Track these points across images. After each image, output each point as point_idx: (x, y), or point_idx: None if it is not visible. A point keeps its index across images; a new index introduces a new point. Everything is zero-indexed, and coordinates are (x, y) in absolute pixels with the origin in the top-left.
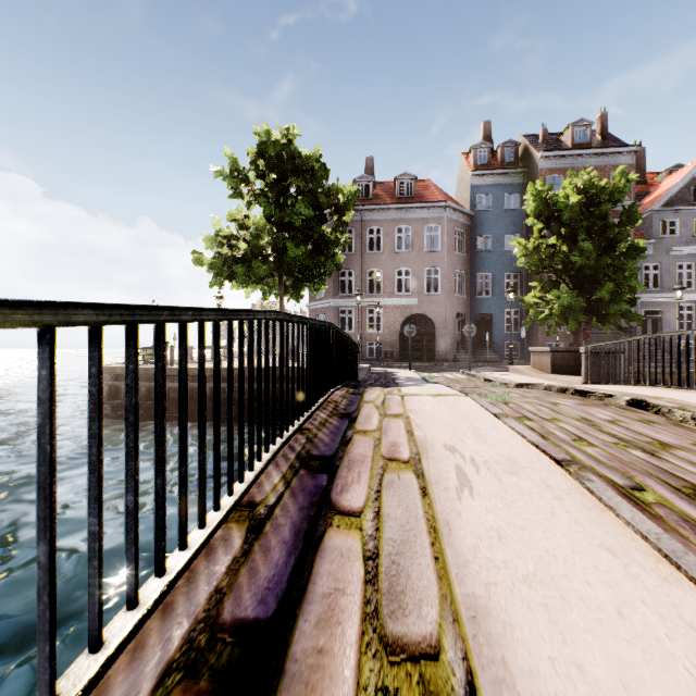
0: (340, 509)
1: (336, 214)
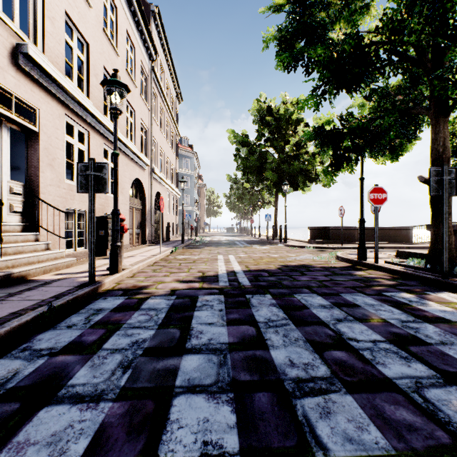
0: None
1: None
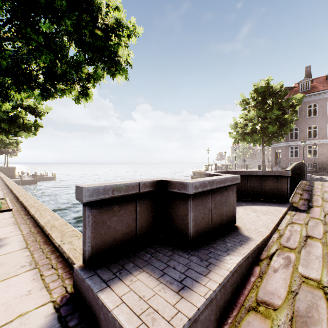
0: (315, 194)
1: (290, 108)
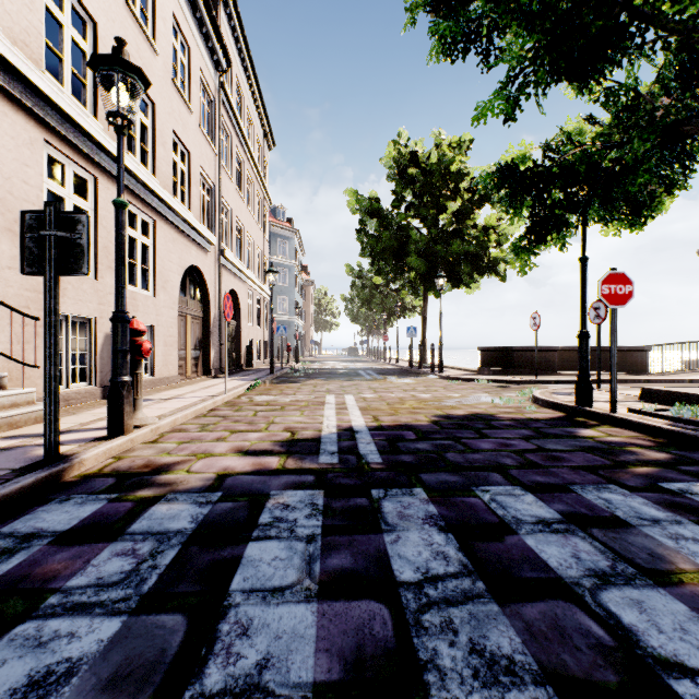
0: None
1: None
